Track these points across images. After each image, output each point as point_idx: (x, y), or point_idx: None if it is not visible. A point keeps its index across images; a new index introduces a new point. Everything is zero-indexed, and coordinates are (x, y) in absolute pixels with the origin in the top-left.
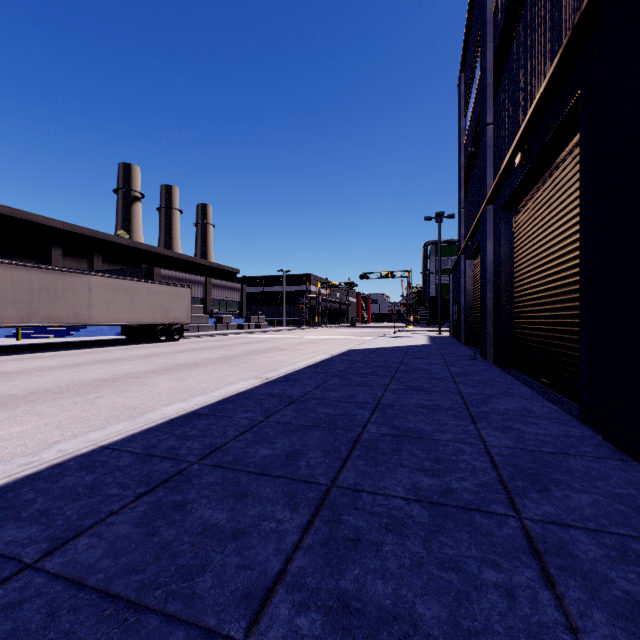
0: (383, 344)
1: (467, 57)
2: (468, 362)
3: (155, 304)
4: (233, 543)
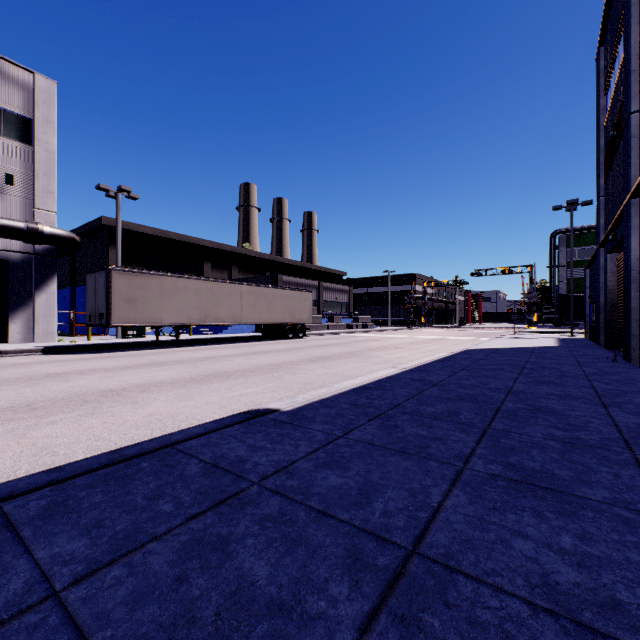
0: (503, 345)
1: (608, 30)
2: (606, 364)
3: (285, 307)
4: (438, 441)
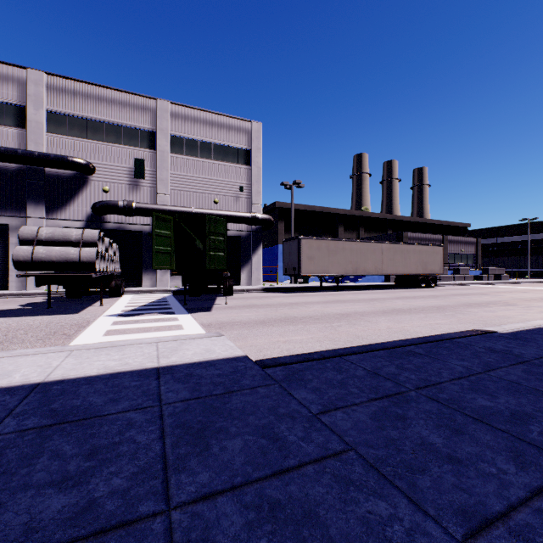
0: None
1: None
2: None
3: (417, 260)
4: None
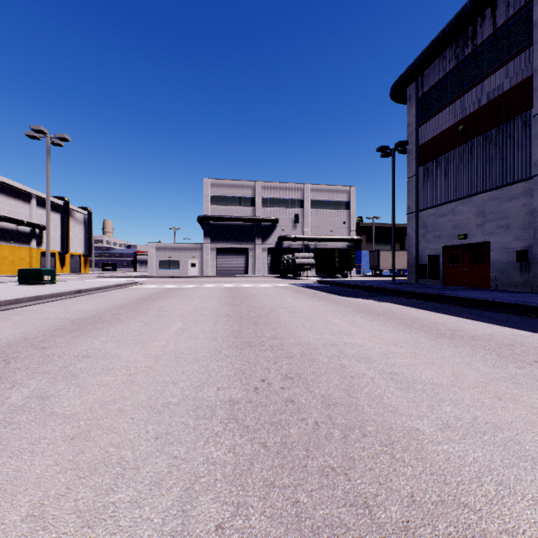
0: None
1: None
2: None
3: None
4: None
